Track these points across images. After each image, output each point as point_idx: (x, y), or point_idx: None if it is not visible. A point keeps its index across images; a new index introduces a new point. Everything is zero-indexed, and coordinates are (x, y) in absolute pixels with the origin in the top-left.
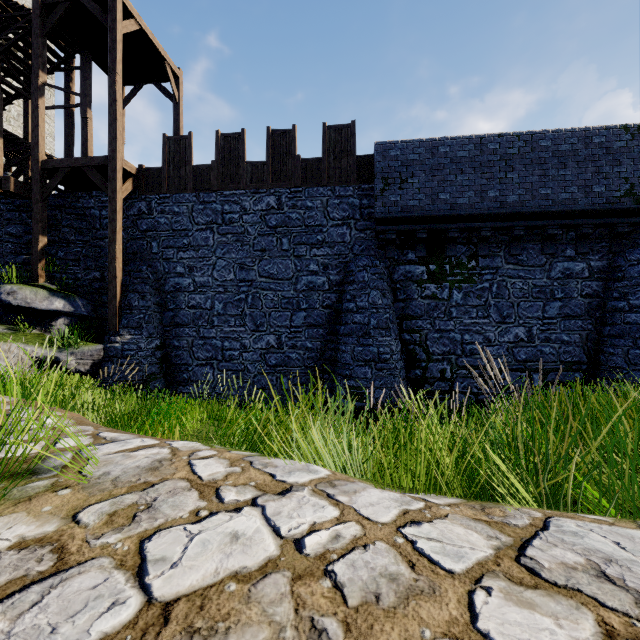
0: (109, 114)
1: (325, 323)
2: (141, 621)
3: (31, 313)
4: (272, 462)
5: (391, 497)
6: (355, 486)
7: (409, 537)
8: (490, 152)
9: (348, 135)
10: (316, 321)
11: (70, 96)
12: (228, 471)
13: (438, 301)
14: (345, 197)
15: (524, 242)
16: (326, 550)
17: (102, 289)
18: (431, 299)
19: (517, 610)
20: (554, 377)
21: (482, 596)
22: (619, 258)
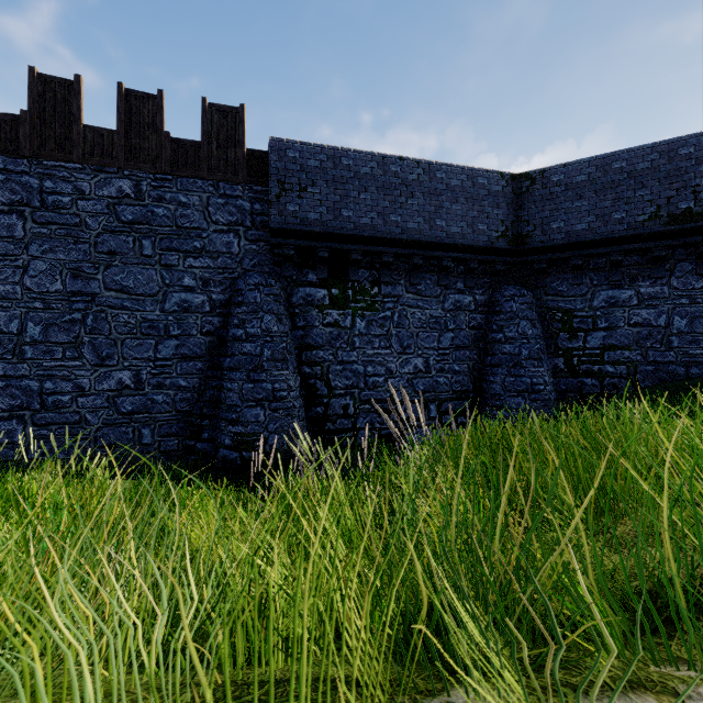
0: None
1: (205, 354)
2: None
3: None
4: None
5: None
6: None
7: None
8: (392, 174)
9: (236, 121)
10: (193, 352)
11: None
12: None
13: (341, 329)
14: (232, 197)
15: (422, 272)
16: None
17: None
18: (333, 327)
19: None
20: (447, 406)
21: None
22: (497, 294)
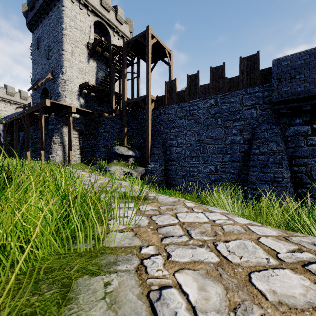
0: (146, 78)
1: (241, 160)
2: (179, 223)
3: (123, 156)
4: (208, 206)
5: (248, 220)
6: (236, 216)
7: (248, 227)
8: None
9: (255, 60)
10: (236, 159)
11: (133, 74)
12: (194, 206)
13: None
14: (253, 93)
15: None
16: (221, 223)
17: (144, 146)
18: (314, 146)
19: (273, 241)
20: None
21: (264, 238)
22: None
